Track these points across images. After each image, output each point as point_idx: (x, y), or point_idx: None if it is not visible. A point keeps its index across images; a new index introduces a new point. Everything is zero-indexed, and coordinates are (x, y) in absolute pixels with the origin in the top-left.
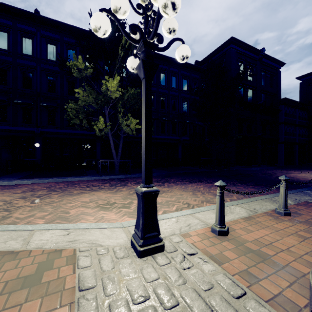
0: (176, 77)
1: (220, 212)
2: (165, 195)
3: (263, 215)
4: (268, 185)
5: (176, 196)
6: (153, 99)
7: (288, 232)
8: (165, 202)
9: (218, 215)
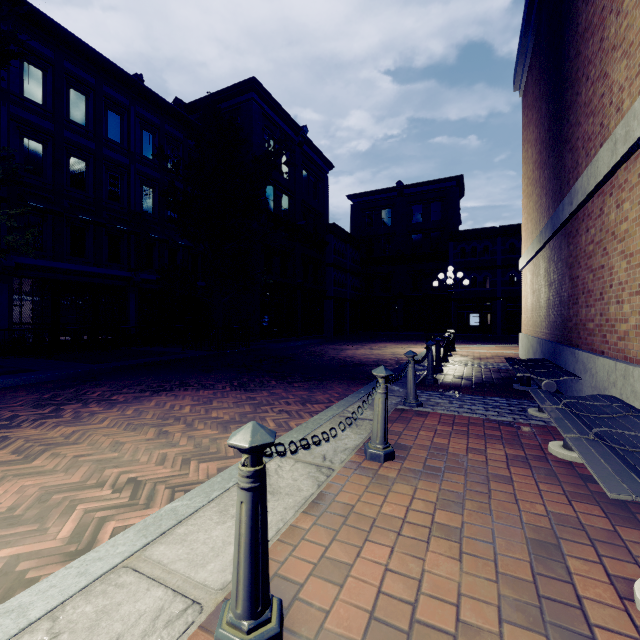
0: (121, 117)
1: (253, 561)
2: (46, 462)
3: (347, 473)
4: (324, 377)
5: (96, 456)
6: (44, 153)
7: (416, 521)
8: (35, 500)
9: (243, 577)
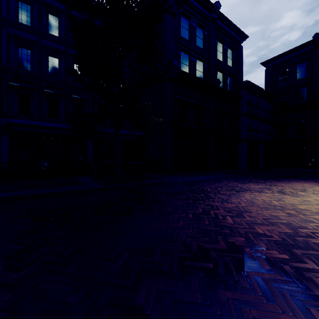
0: None
1: None
2: None
3: None
4: None
5: None
6: (31, 55)
7: None
8: None
9: None
